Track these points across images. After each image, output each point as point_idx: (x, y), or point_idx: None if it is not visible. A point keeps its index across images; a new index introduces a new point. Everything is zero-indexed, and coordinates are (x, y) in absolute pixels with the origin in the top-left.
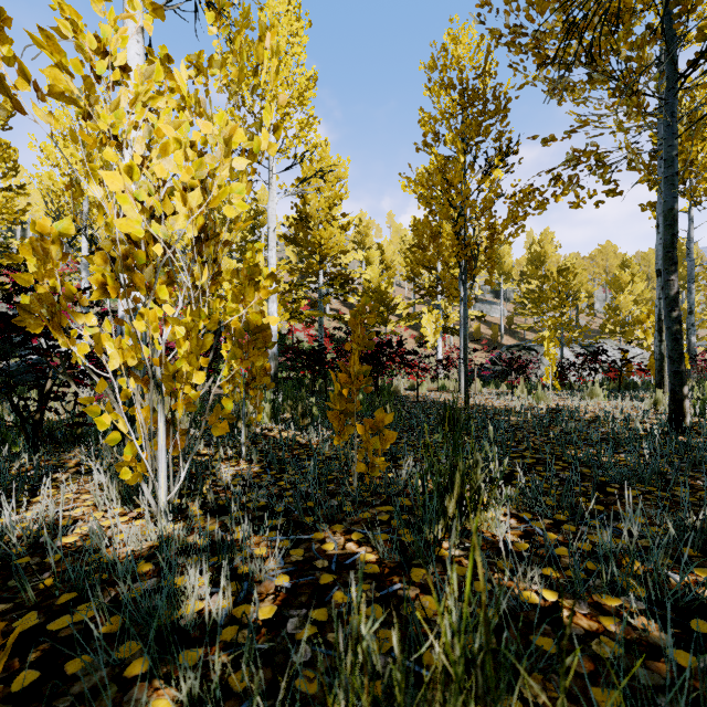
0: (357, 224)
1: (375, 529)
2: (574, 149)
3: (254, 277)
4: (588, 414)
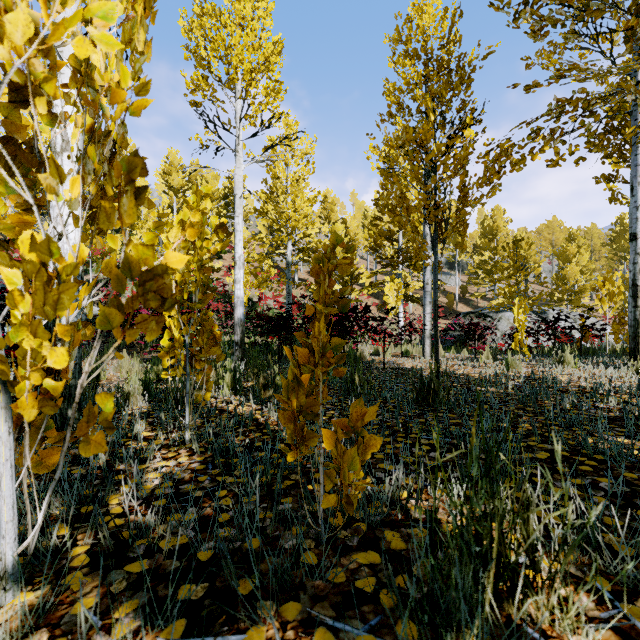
0: (323, 201)
1: (353, 618)
2: (558, 99)
3: (133, 177)
4: (569, 384)
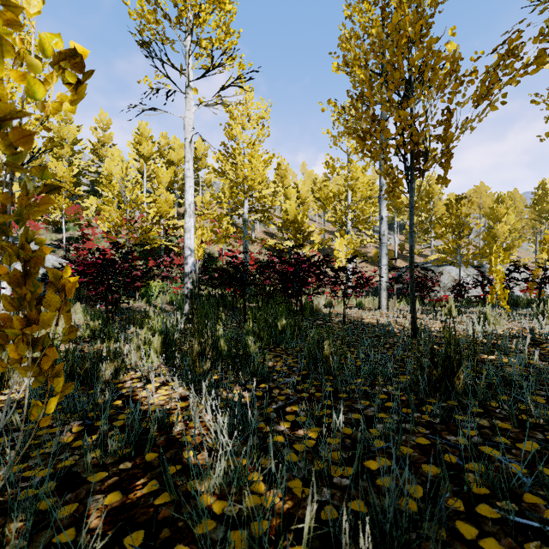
0: (277, 168)
1: None
2: None
3: None
4: None
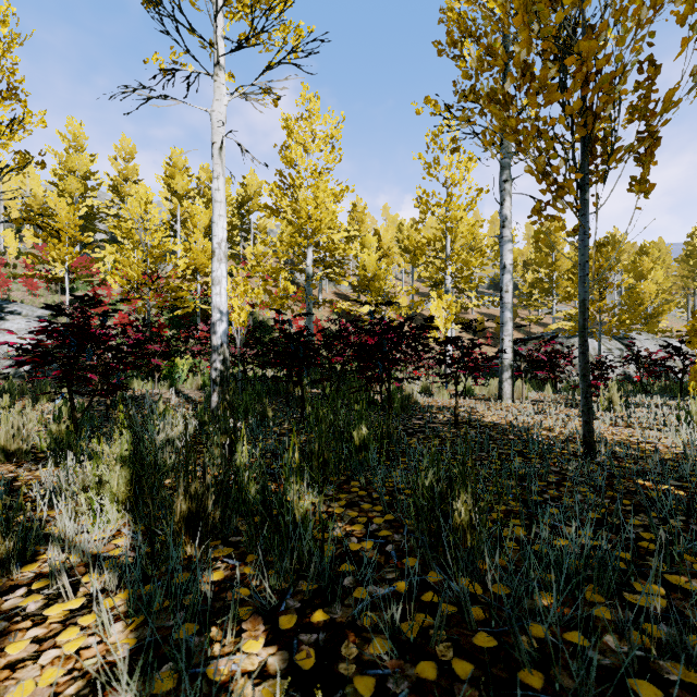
0: (352, 210)
1: None
2: None
3: None
4: None
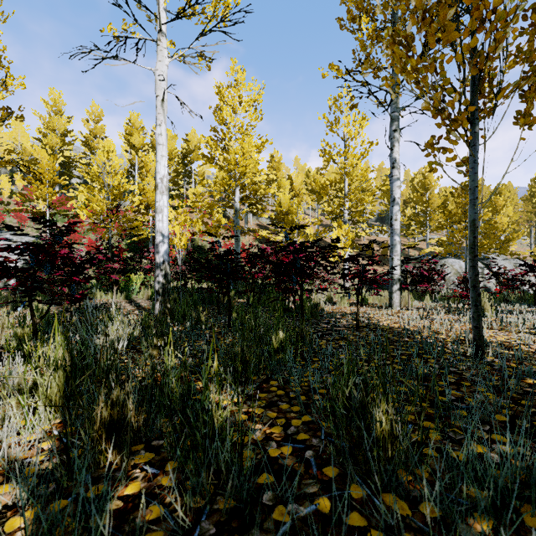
0: (270, 160)
1: None
2: None
3: None
4: None
